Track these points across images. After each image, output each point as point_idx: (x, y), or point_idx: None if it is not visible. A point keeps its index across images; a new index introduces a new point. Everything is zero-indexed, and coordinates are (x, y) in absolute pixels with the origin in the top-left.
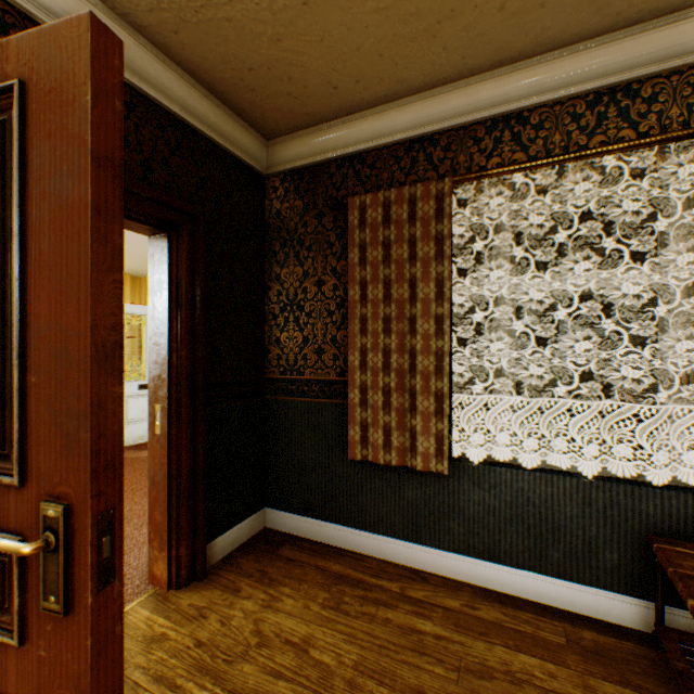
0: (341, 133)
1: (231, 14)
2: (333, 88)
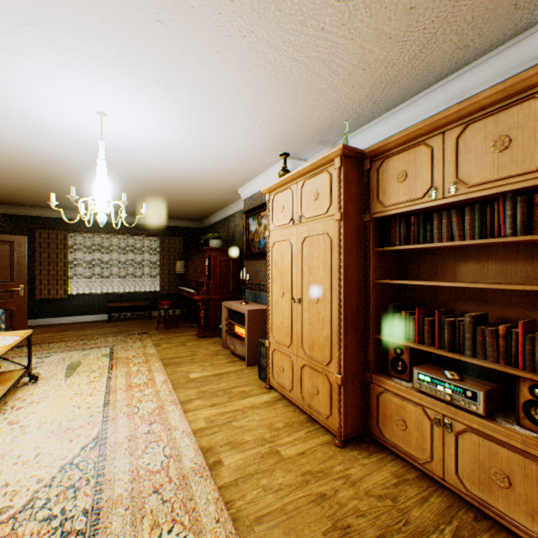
0: (33, 210)
1: (14, 199)
2: (35, 205)
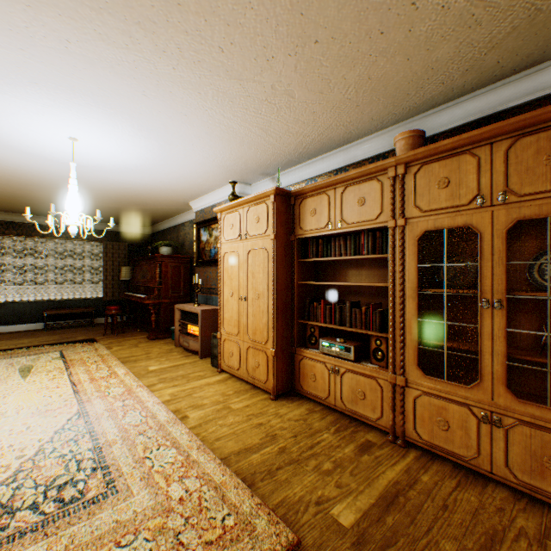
0: None
1: None
2: None
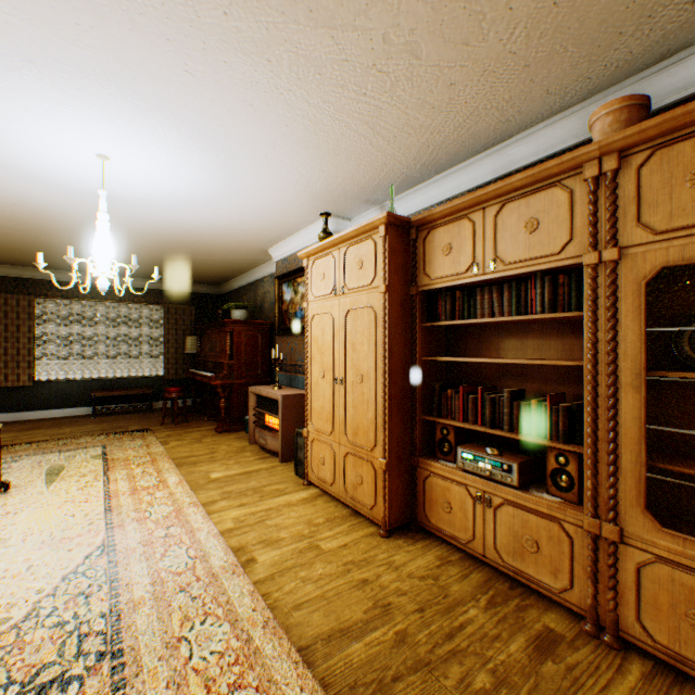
0: None
1: None
2: None
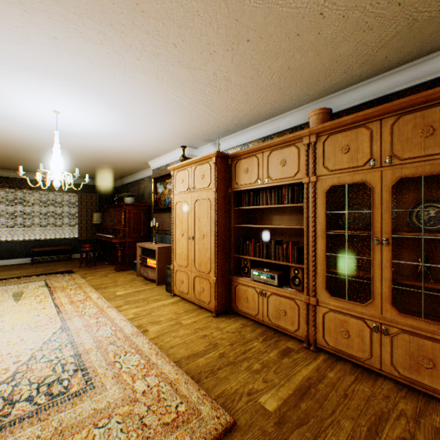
0: None
1: None
2: None
